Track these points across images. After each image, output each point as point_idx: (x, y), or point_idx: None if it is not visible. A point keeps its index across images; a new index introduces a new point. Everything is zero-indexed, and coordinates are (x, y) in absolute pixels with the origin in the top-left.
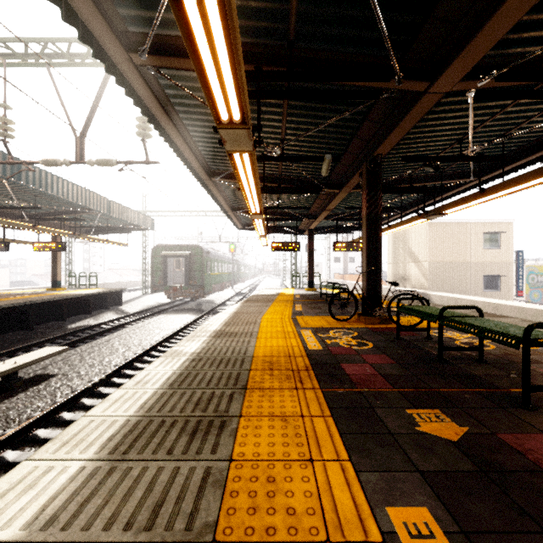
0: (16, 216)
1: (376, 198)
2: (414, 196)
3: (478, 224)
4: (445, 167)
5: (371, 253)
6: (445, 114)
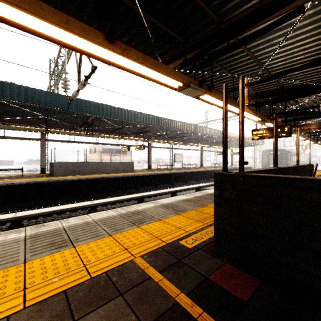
0: None
1: None
2: None
3: None
4: None
5: None
6: None
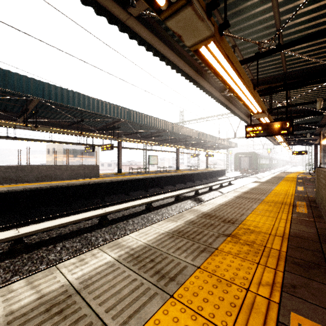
0: (201, 147)
1: None
2: None
3: None
4: None
5: (324, 158)
6: None
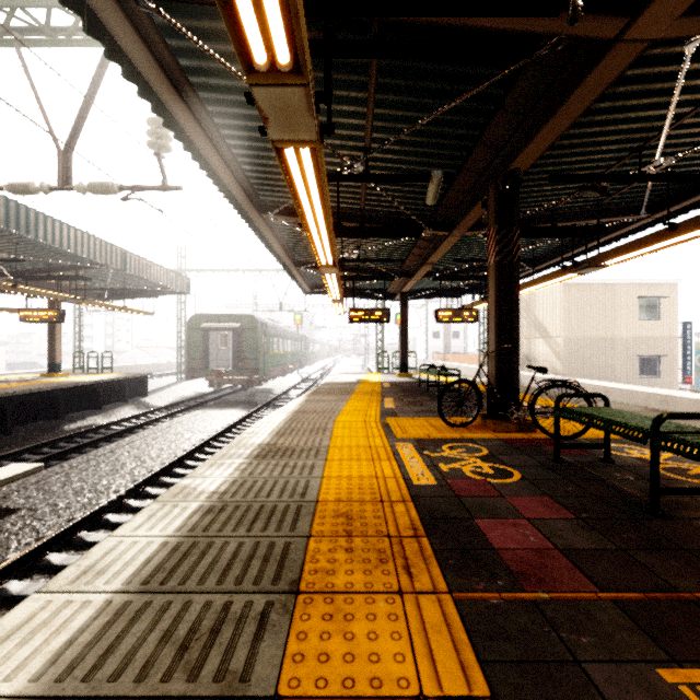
0: None
1: (510, 239)
2: (550, 244)
3: (632, 286)
4: (604, 198)
5: (502, 322)
6: (626, 100)
